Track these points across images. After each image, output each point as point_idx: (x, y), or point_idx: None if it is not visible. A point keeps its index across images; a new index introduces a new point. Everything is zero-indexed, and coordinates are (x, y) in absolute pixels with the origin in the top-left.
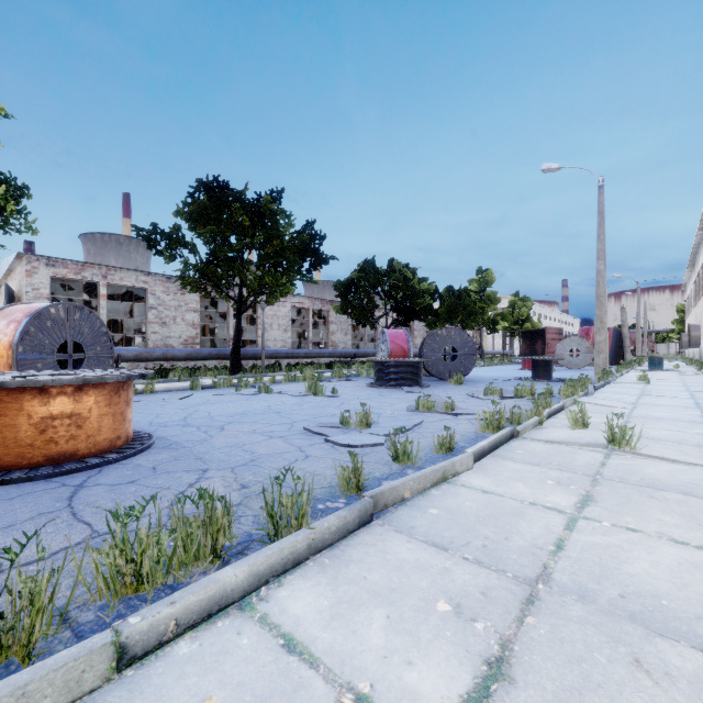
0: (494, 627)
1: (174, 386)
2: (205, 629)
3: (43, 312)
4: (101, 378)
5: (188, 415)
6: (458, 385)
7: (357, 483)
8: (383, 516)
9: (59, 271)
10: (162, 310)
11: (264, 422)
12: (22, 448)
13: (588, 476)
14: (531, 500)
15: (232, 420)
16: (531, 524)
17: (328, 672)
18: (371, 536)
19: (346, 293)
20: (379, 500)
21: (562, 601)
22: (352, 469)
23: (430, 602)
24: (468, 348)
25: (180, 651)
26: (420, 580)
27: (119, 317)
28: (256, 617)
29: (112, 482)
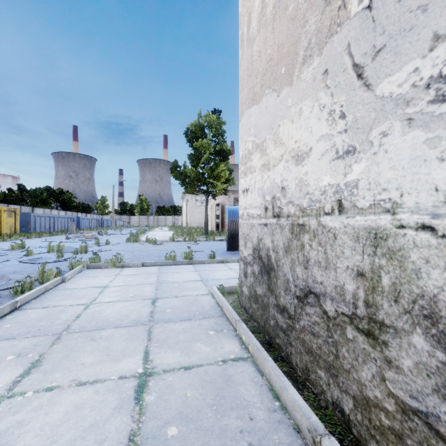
0: None
1: None
2: None
3: None
4: None
5: None
6: None
7: None
8: None
9: (236, 195)
10: None
11: None
12: None
13: None
14: None
15: None
16: None
17: None
18: None
19: None
20: None
21: None
22: None
23: None
24: None
25: None
26: None
27: None
28: None
29: None
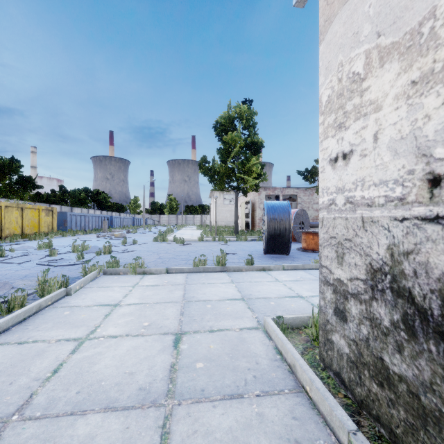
0: None
1: None
2: None
3: (297, 212)
4: None
5: None
6: None
7: None
8: None
9: (267, 192)
10: (303, 204)
11: None
12: None
13: None
14: None
15: None
16: None
17: None
18: None
19: None
20: None
21: None
22: None
23: None
24: None
25: None
26: None
27: None
28: None
29: None
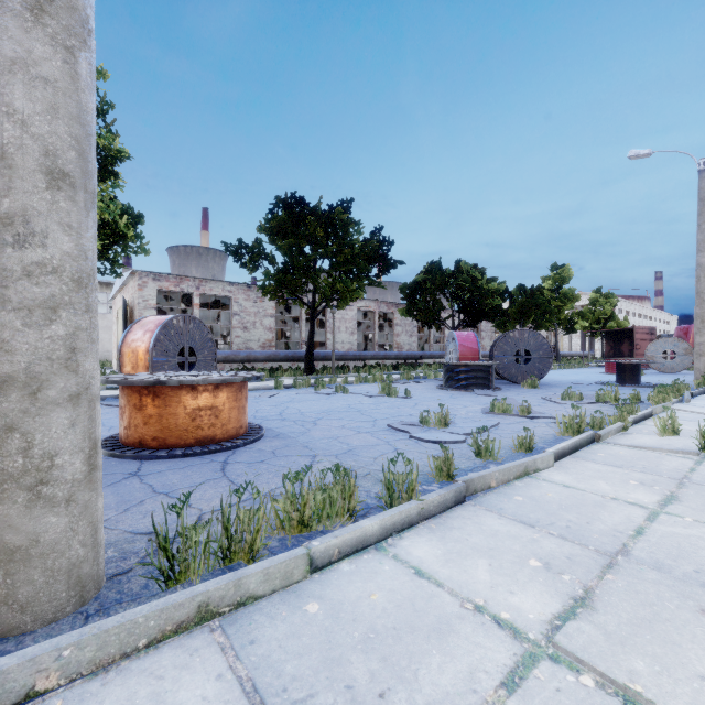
0: (579, 579)
1: (259, 385)
2: (356, 558)
3: (168, 323)
4: (233, 379)
5: (282, 411)
6: (532, 388)
7: (448, 472)
8: (474, 499)
9: (163, 285)
10: (243, 316)
11: (349, 419)
12: (180, 432)
13: (674, 479)
14: (612, 495)
15: (320, 416)
16: (612, 514)
17: (452, 591)
18: (466, 512)
19: (412, 296)
20: (470, 485)
21: (639, 568)
22: (442, 460)
23: (523, 559)
24: (543, 351)
25: (344, 568)
26: (512, 545)
27: (209, 324)
28: (390, 555)
29: (247, 461)
